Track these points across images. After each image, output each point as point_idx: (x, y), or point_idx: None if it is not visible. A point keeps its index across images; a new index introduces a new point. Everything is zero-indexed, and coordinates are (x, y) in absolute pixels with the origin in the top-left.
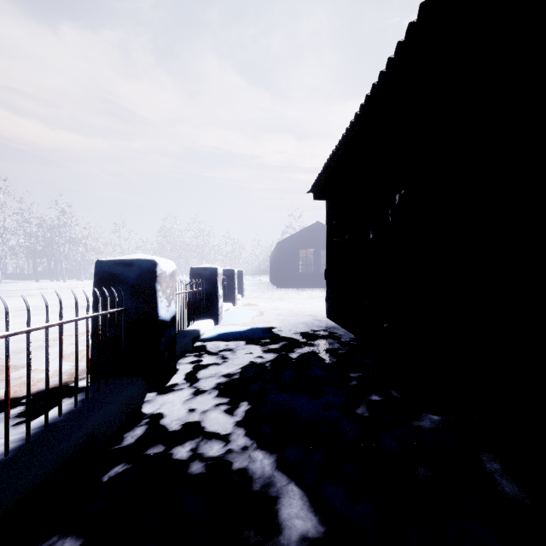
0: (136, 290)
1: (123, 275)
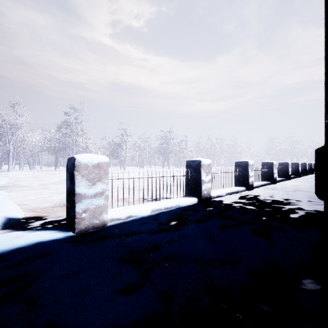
0: (310, 165)
1: (308, 164)
